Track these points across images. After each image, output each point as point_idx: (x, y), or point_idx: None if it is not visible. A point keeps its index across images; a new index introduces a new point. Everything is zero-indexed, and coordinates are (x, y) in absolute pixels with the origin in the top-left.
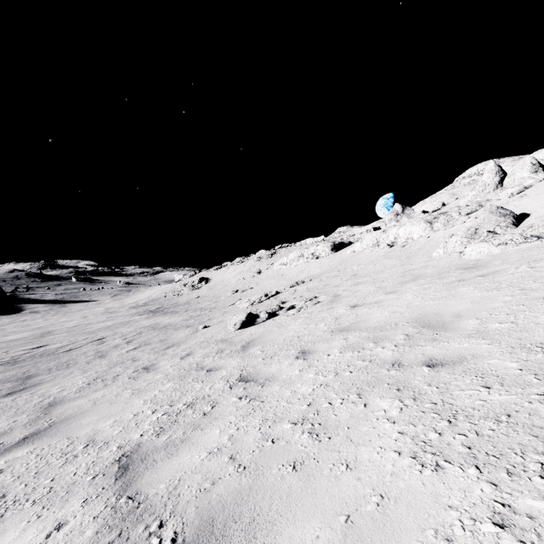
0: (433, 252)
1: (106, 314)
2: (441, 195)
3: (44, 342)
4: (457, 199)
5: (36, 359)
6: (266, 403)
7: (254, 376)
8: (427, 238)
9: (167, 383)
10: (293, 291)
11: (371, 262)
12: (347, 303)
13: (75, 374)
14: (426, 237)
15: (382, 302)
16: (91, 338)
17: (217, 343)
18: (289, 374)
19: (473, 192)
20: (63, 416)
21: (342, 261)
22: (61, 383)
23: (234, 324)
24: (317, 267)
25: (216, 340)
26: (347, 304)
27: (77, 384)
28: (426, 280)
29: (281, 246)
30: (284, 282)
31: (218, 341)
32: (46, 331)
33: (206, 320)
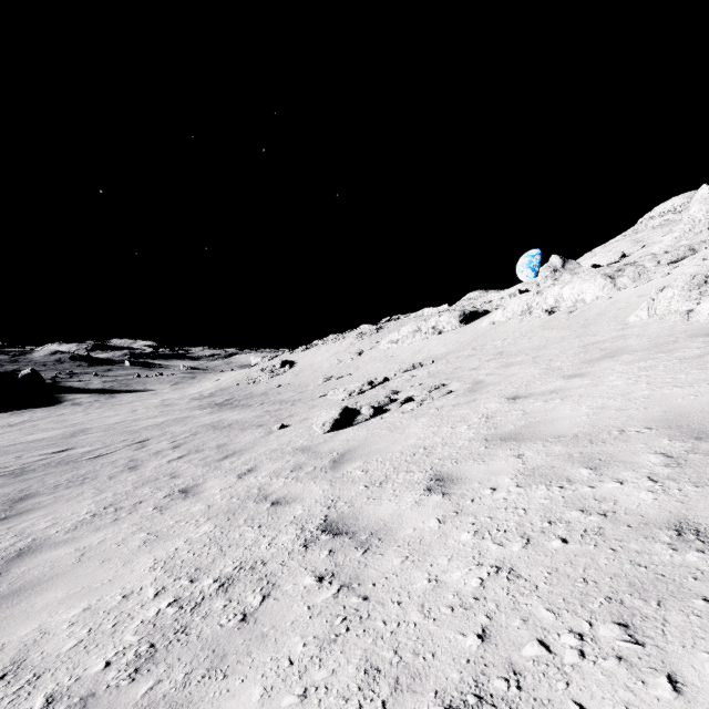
0: (628, 317)
1: (161, 407)
2: (619, 243)
3: (71, 445)
4: (644, 247)
5: (49, 470)
6: (373, 605)
7: (350, 522)
8: (609, 299)
9: (204, 525)
10: (409, 376)
11: (523, 335)
12: (499, 393)
13: (84, 496)
14: (606, 298)
15: (566, 390)
16: (131, 440)
17: (294, 454)
18: (417, 527)
19: (668, 236)
20: (20, 581)
21: (477, 336)
22: (58, 512)
23: (322, 423)
24: (440, 345)
25: (294, 448)
26: (499, 395)
27: (78, 515)
28: (636, 356)
29: (390, 318)
30: (394, 366)
31: (296, 449)
32: (80, 428)
33: (285, 417)
